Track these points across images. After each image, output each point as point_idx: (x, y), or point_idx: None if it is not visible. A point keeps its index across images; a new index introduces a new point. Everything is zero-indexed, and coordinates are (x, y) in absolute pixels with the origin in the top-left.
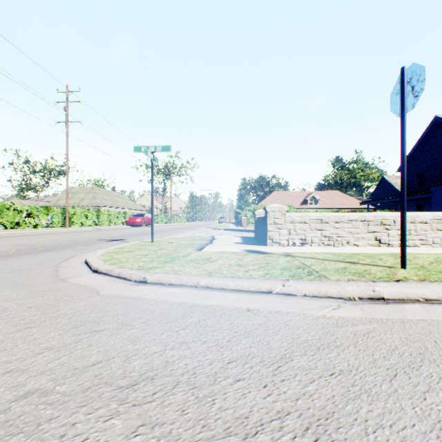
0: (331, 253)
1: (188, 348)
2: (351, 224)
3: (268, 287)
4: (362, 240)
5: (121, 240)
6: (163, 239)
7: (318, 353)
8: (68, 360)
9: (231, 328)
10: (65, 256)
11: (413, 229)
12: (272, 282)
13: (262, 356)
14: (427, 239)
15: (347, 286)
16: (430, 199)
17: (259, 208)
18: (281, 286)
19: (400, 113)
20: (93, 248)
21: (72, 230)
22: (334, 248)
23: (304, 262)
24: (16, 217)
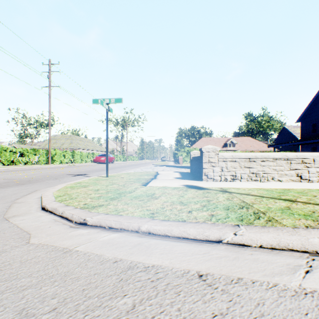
0: (263, 189)
1: None
2: (276, 162)
3: (218, 235)
4: (286, 176)
5: (84, 175)
6: (117, 174)
7: None
8: None
9: None
10: (30, 190)
11: None
12: (222, 230)
13: None
14: None
15: (312, 237)
16: None
17: (191, 150)
18: (232, 234)
19: None
20: (58, 182)
21: (52, 166)
22: (262, 183)
23: (244, 200)
24: (11, 156)
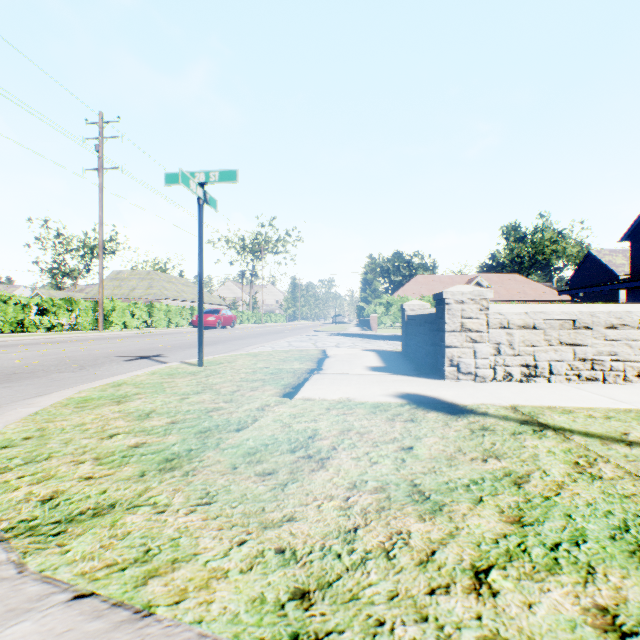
0: None
1: None
2: None
3: None
4: None
5: (154, 358)
6: (228, 356)
7: None
8: None
9: None
10: None
11: None
12: None
13: None
14: None
15: None
16: None
17: (395, 301)
18: None
19: None
20: (78, 379)
21: (103, 335)
22: (614, 389)
23: None
24: (18, 314)
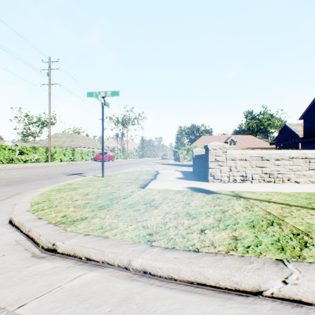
0: (284, 194)
1: None
2: (292, 161)
3: (255, 283)
4: (304, 177)
5: (80, 174)
6: (114, 173)
7: None
8: None
9: None
10: (11, 193)
11: None
12: (261, 274)
13: None
14: None
15: None
16: None
17: (192, 148)
18: (280, 283)
19: None
20: (49, 183)
21: (51, 164)
22: (277, 185)
23: (268, 210)
24: (10, 154)
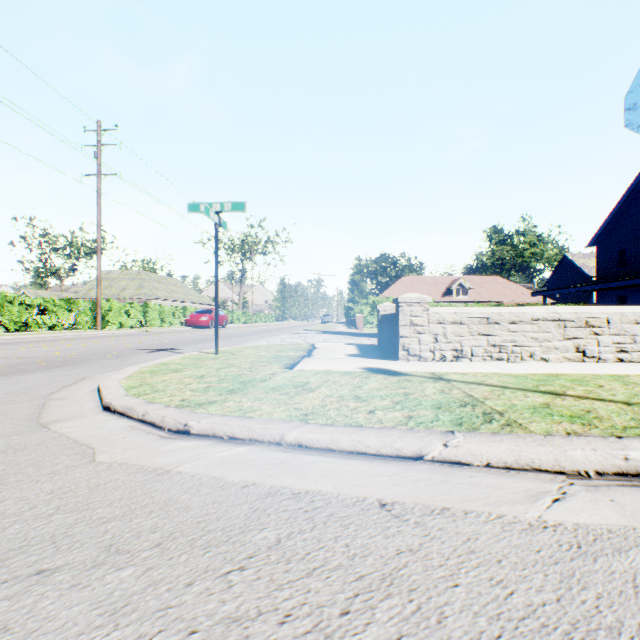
0: (510, 375)
1: None
2: (537, 325)
3: (417, 448)
4: (556, 352)
5: (171, 350)
6: (235, 348)
7: None
8: None
9: (348, 563)
10: (72, 378)
11: (639, 334)
12: (423, 439)
13: None
14: None
15: (573, 448)
16: (639, 288)
17: (381, 302)
18: (441, 446)
19: None
20: (124, 364)
21: (105, 333)
22: (510, 364)
23: (471, 393)
24: (22, 314)
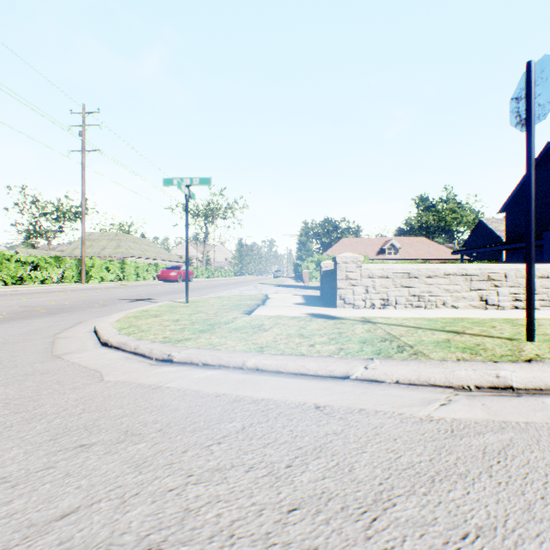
0: (425, 319)
1: (224, 480)
2: (449, 279)
3: (345, 370)
4: (463, 301)
5: (148, 300)
6: (202, 298)
7: (434, 491)
8: (24, 507)
9: (291, 440)
10: (71, 322)
11: None
12: (350, 363)
13: (343, 496)
14: (549, 300)
15: (459, 369)
16: (541, 248)
17: (324, 259)
18: (363, 368)
19: (526, 126)
20: (110, 311)
21: (89, 286)
22: (426, 311)
23: (391, 332)
24: (18, 270)
